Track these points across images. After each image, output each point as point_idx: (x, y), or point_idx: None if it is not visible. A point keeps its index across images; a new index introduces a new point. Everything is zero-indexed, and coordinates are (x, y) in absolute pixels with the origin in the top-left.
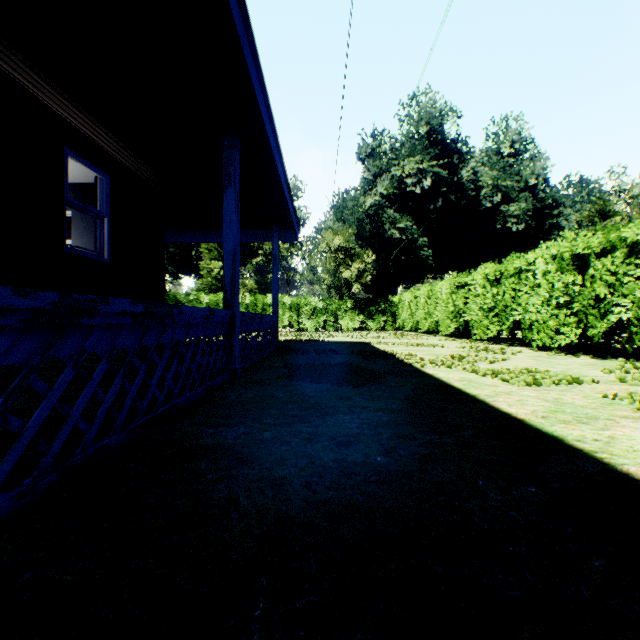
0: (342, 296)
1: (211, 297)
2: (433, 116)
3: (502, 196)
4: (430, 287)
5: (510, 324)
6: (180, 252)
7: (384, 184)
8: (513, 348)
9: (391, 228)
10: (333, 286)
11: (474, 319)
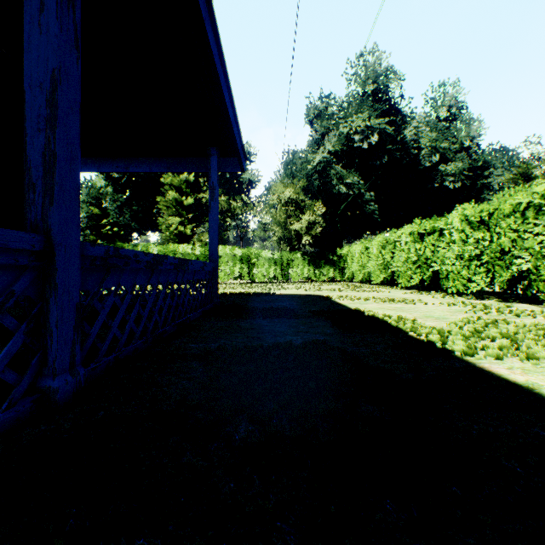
0: (292, 248)
1: (160, 248)
2: (380, 74)
3: (439, 157)
4: (385, 237)
5: (508, 275)
6: (143, 210)
7: (332, 141)
8: (516, 305)
9: (338, 184)
10: (283, 238)
11: (450, 269)
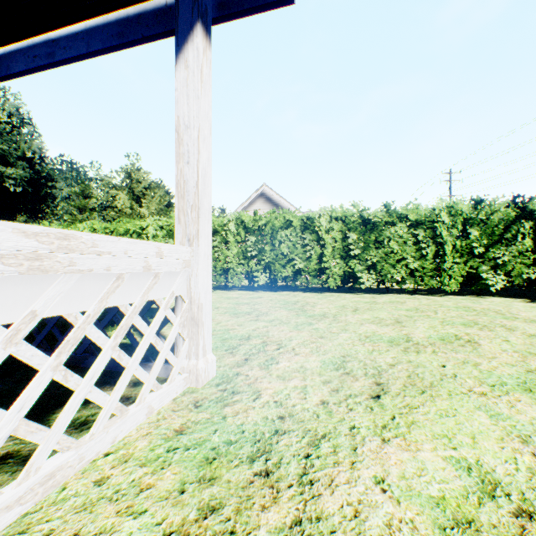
0: None
1: None
2: None
3: (1, 157)
4: None
5: None
6: None
7: None
8: None
9: None
10: None
11: None
